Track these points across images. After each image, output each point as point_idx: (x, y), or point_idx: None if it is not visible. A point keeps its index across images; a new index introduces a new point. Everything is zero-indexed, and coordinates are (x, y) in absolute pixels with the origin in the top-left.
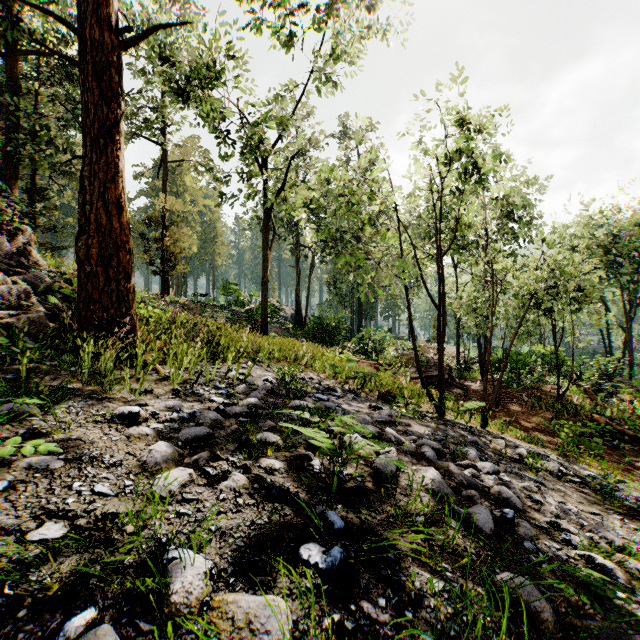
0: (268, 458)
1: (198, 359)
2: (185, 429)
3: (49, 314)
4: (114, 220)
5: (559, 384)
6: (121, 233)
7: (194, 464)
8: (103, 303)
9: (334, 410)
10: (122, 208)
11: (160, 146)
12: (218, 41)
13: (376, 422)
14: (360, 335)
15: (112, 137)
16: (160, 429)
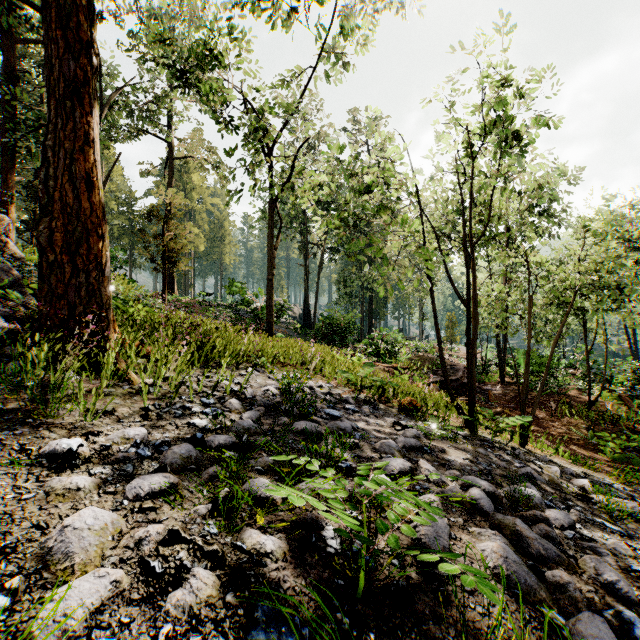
0: (257, 526)
1: (179, 368)
2: (136, 478)
3: (7, 312)
4: (83, 198)
5: (590, 389)
6: (92, 214)
7: (134, 549)
8: (69, 299)
9: (350, 433)
10: (93, 184)
11: (165, 141)
12: (220, 20)
13: (403, 448)
14: (372, 336)
15: (81, 99)
16: (104, 476)
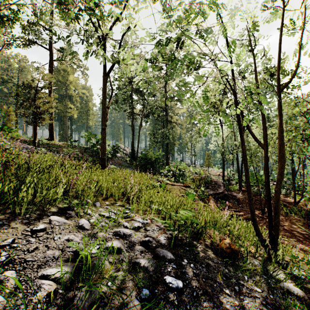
0: None
1: None
2: None
3: None
4: None
5: (295, 196)
6: None
7: None
8: None
9: None
10: None
11: (48, 50)
12: None
13: None
14: (170, 165)
15: None
16: None
